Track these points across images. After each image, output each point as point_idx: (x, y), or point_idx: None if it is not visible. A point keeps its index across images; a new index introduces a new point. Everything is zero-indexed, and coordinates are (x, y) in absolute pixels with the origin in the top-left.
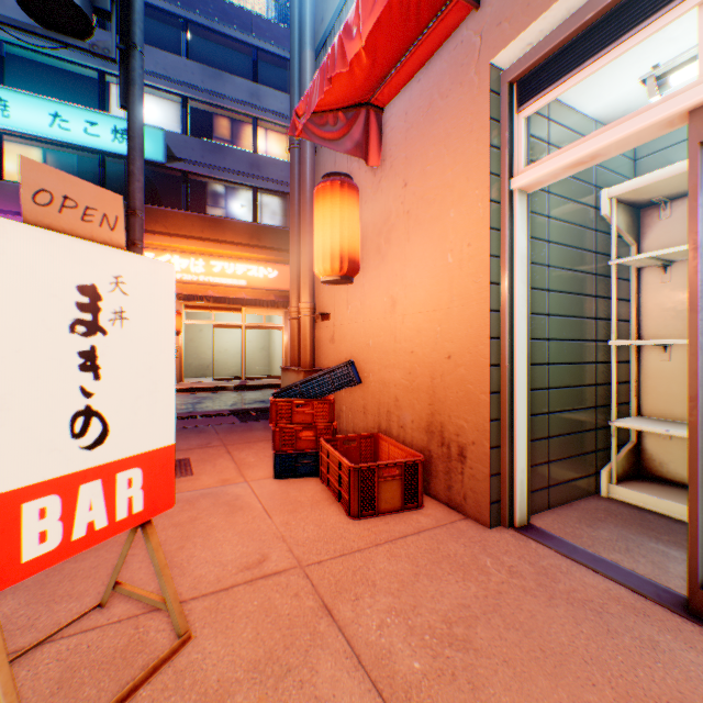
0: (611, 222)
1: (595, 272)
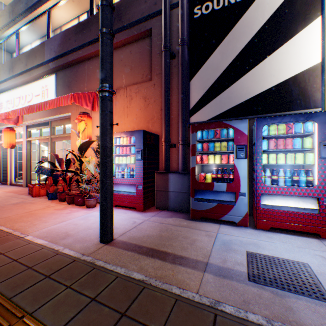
0: (18, 146)
1: (17, 152)
